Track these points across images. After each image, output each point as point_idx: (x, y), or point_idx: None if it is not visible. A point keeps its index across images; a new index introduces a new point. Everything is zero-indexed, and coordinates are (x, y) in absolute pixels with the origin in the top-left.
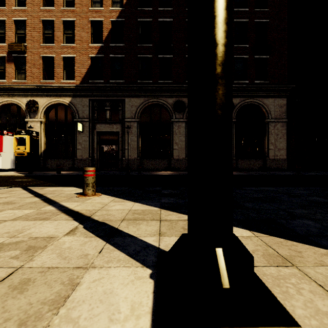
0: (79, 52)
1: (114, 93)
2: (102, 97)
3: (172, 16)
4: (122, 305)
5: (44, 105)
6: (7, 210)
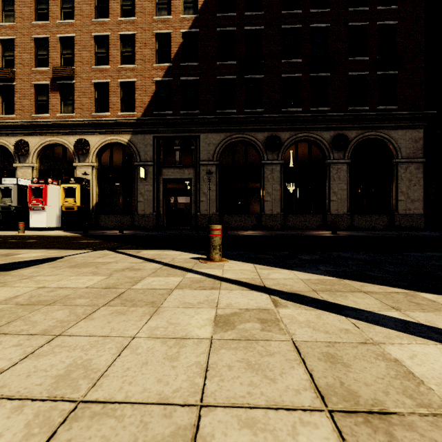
0: (140, 75)
1: (185, 127)
2: (170, 133)
3: (263, 23)
4: None
5: (97, 145)
6: (148, 277)
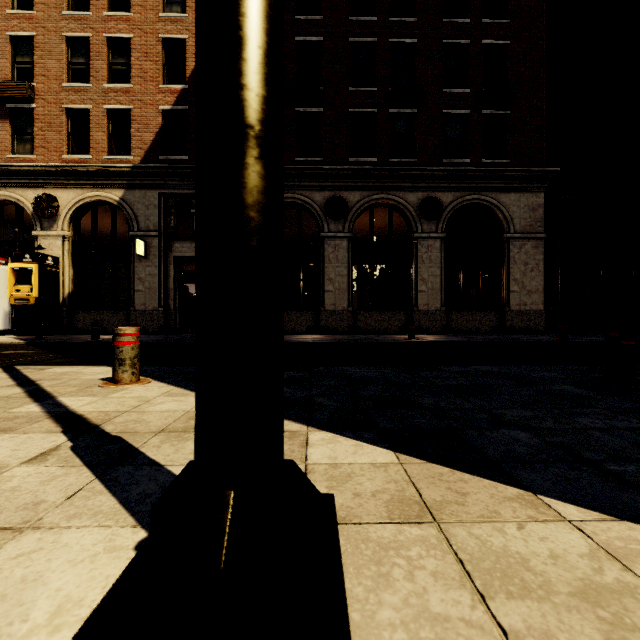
0: (139, 100)
1: None
2: (184, 189)
3: (322, 32)
4: (41, 606)
5: (71, 204)
6: None
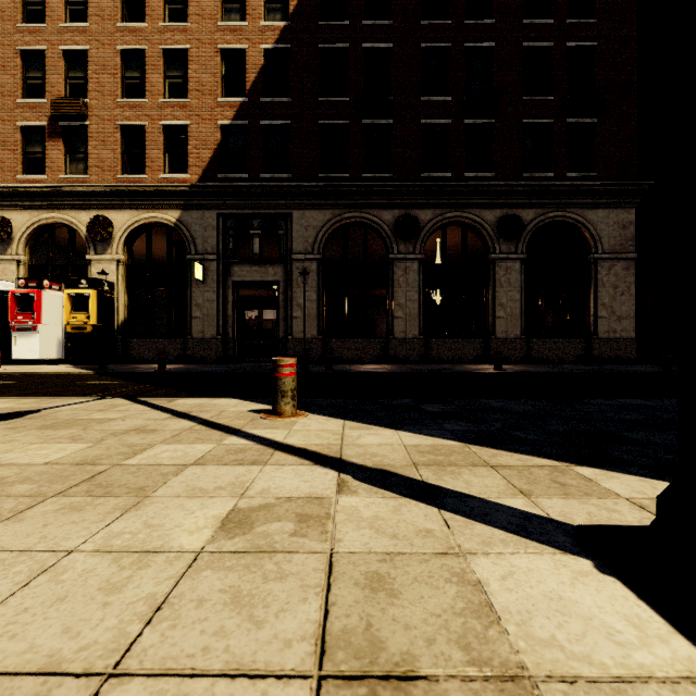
0: (196, 115)
1: (269, 200)
2: (244, 209)
3: (391, 38)
4: (609, 620)
5: (125, 226)
6: (160, 444)
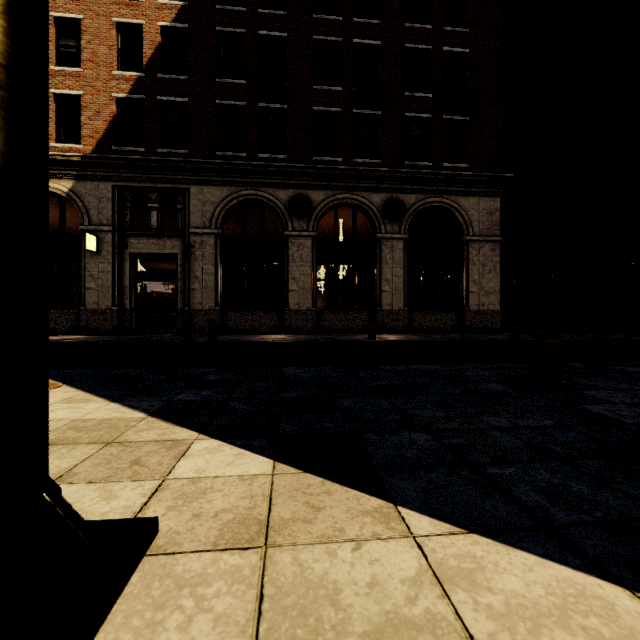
0: (90, 85)
1: (166, 174)
2: (141, 183)
3: (286, 28)
4: None
5: None
6: None
